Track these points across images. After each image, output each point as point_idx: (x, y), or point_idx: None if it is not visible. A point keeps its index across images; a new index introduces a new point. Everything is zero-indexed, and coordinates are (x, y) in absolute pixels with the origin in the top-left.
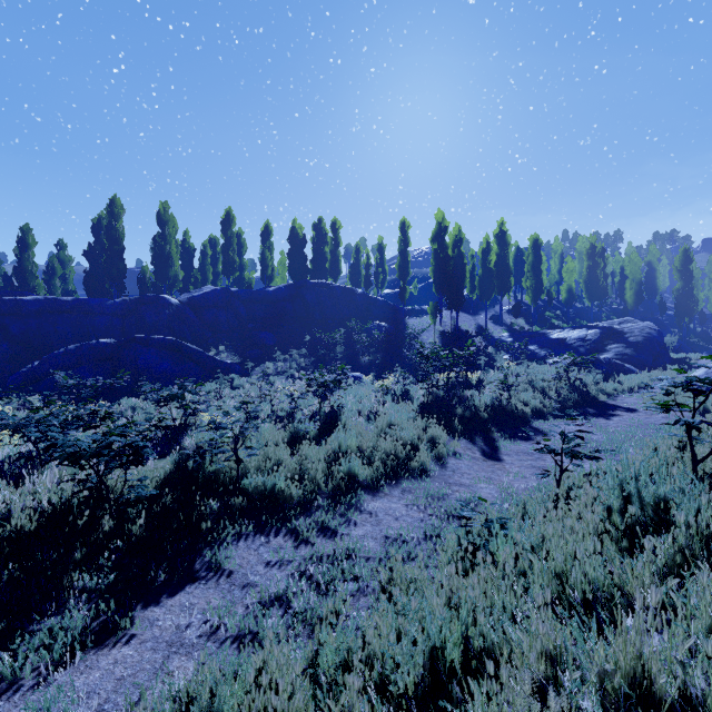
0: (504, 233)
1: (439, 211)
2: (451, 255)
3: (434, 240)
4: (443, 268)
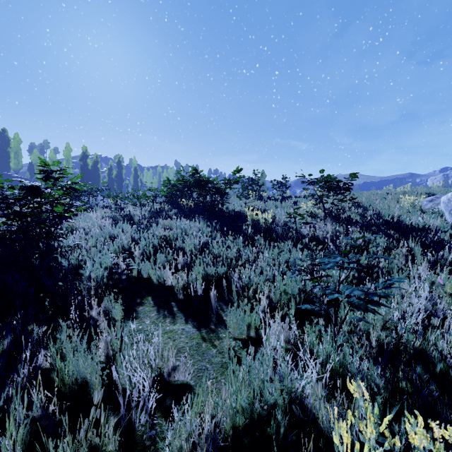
0: (120, 162)
1: (84, 147)
2: (90, 169)
3: (81, 160)
4: (86, 174)
